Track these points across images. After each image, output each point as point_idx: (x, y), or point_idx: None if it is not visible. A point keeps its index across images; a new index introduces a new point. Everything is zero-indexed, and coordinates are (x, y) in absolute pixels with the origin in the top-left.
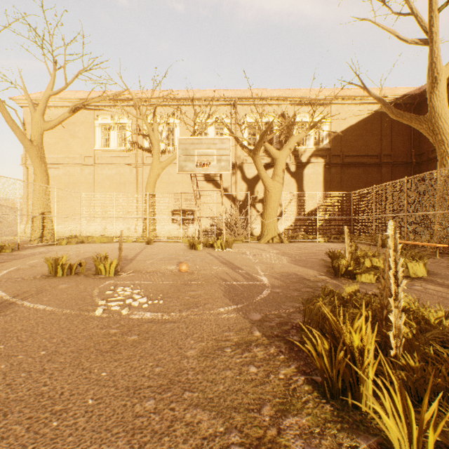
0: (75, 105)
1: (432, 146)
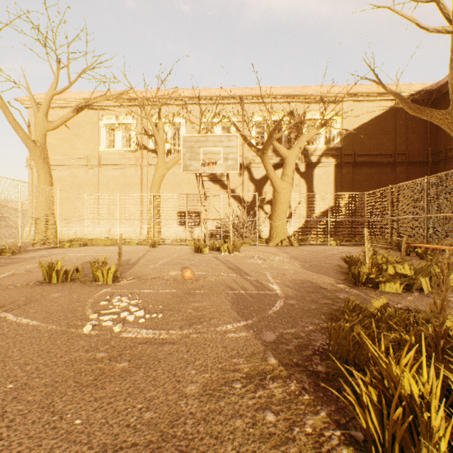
0: (78, 105)
1: (450, 145)
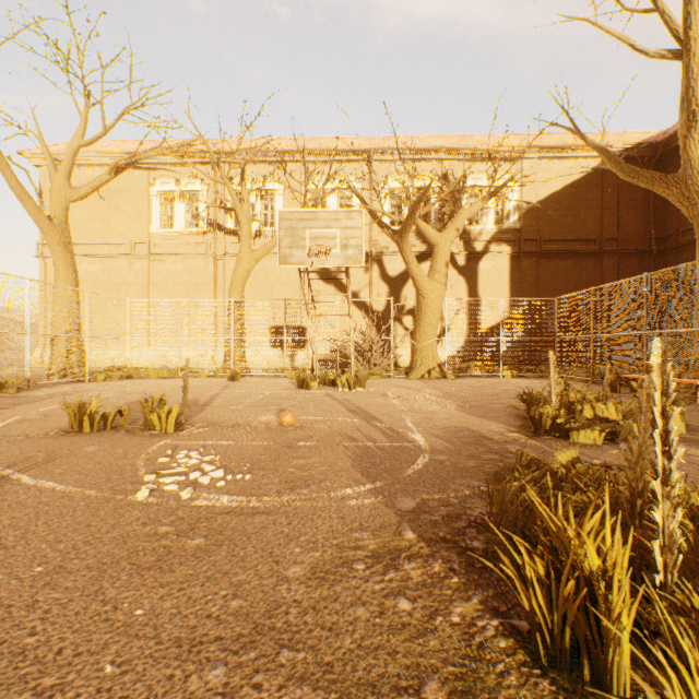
0: (118, 162)
1: (684, 225)
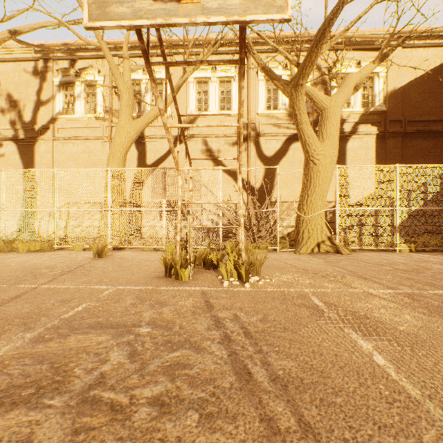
0: None
1: None
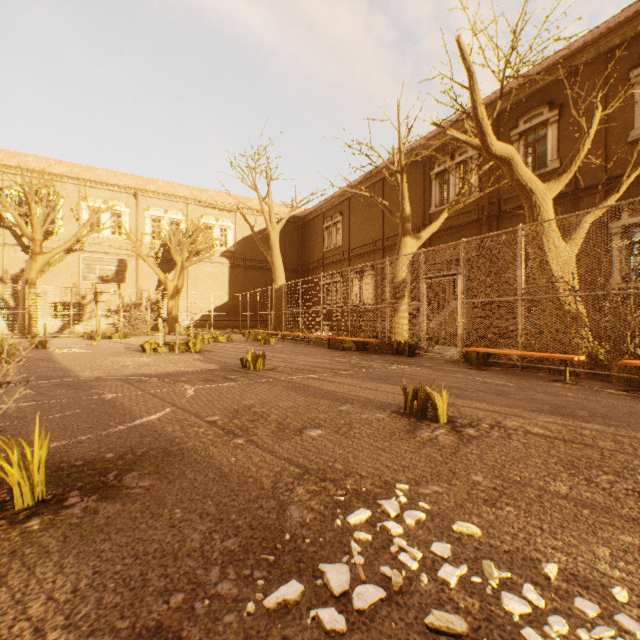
0: None
1: (310, 260)
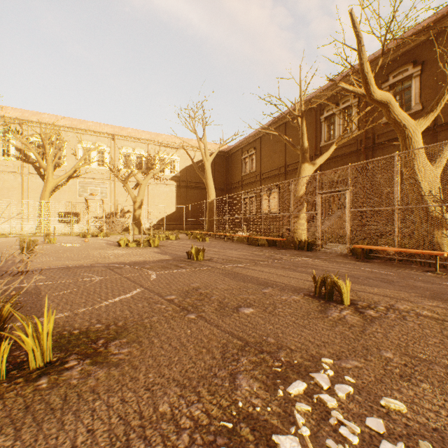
0: None
1: (233, 182)
